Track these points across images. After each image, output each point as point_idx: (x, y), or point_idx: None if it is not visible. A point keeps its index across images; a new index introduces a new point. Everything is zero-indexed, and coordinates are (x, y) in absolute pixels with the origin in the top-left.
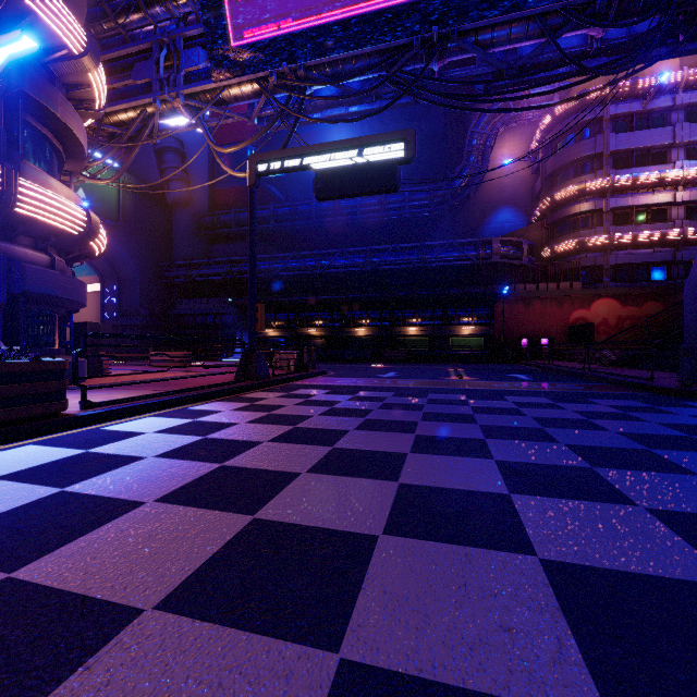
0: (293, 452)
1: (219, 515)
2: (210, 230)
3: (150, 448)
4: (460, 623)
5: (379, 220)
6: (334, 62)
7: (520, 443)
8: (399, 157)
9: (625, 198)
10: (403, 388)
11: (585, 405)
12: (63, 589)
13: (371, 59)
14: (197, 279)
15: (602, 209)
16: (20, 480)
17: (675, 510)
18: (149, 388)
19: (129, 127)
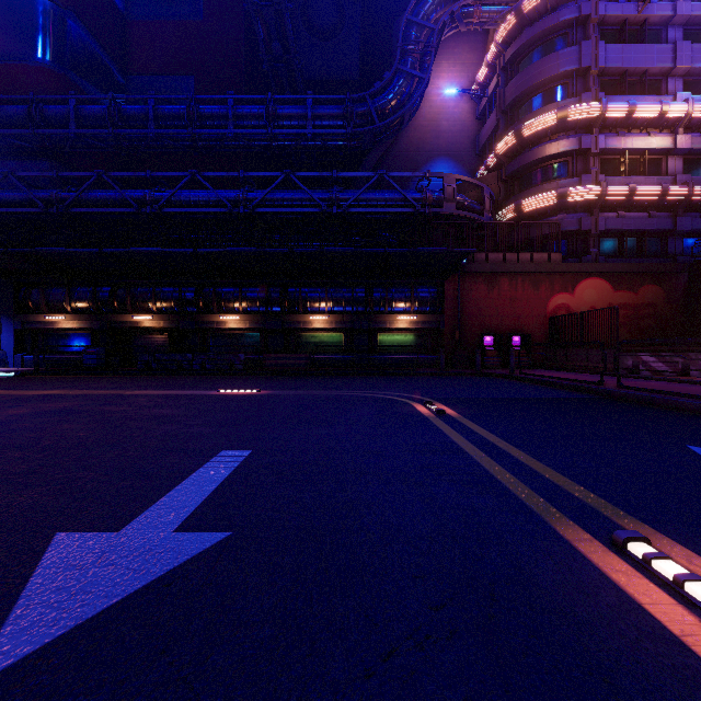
0: None
1: None
2: None
3: None
4: None
5: (267, 147)
6: None
7: None
8: None
9: (617, 137)
10: None
11: None
12: None
13: None
14: None
15: (589, 150)
16: None
17: None
18: None
19: None
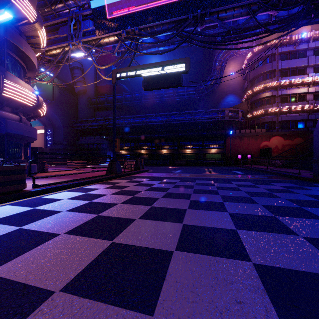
0: (132, 208)
1: (95, 240)
2: (95, 105)
3: (64, 206)
4: (215, 299)
5: (173, 100)
6: (152, 27)
7: (239, 204)
8: (182, 70)
9: (286, 90)
10: (184, 177)
11: (269, 186)
12: (15, 280)
13: (169, 25)
14: (89, 127)
15: (275, 95)
16: (0, 223)
17: (317, 237)
18: (66, 178)
19: (57, 57)
